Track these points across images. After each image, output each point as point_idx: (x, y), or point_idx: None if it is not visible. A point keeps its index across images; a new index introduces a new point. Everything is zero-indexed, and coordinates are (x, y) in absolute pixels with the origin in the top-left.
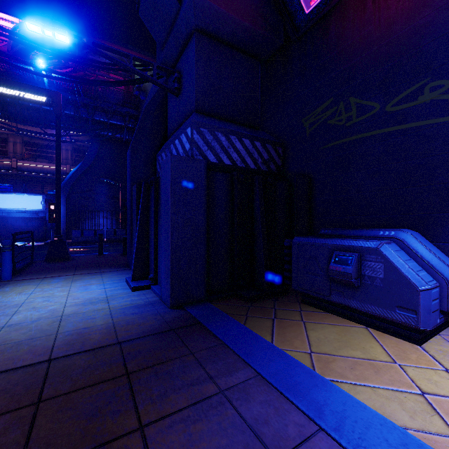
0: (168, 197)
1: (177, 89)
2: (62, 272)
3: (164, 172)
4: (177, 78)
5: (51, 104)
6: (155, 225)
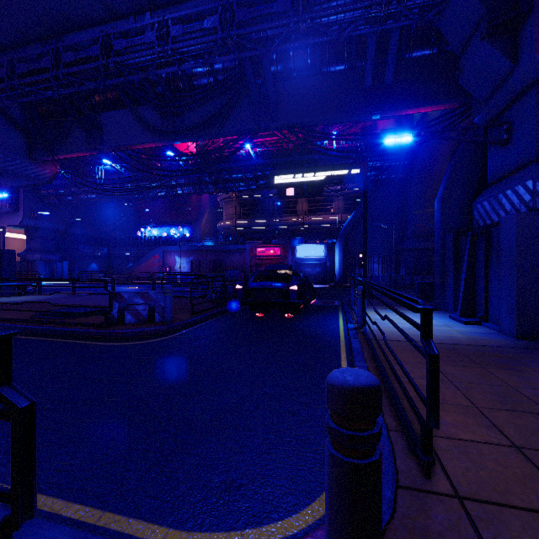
0: (512, 247)
1: (505, 139)
2: (383, 306)
3: (506, 227)
4: (505, 129)
5: (360, 173)
6: (485, 270)
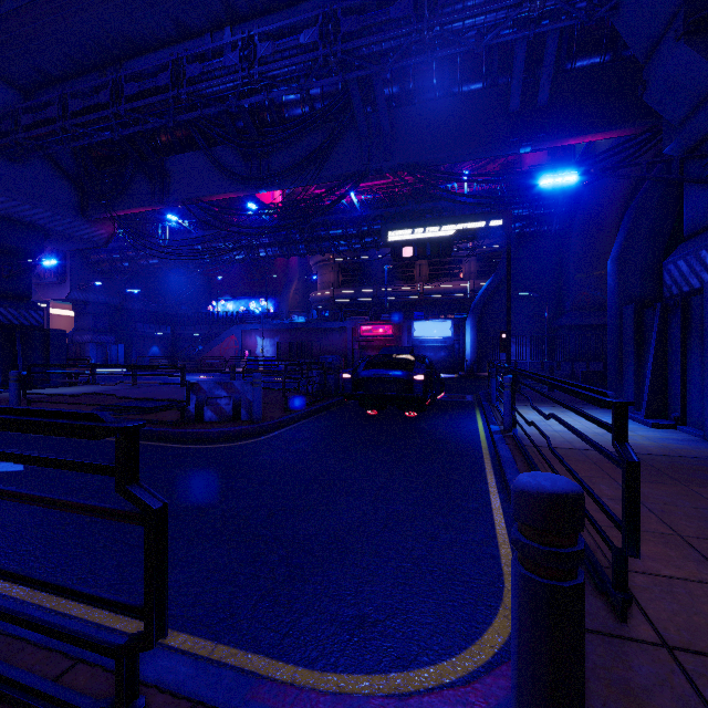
0: None
1: None
2: (535, 403)
3: None
4: None
5: (502, 225)
6: (682, 355)
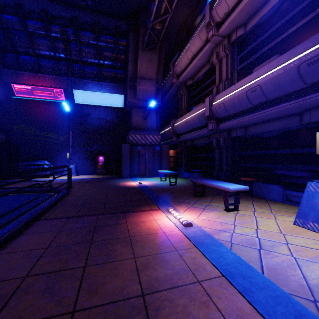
0: None
1: None
2: None
3: None
4: None
5: None
6: None
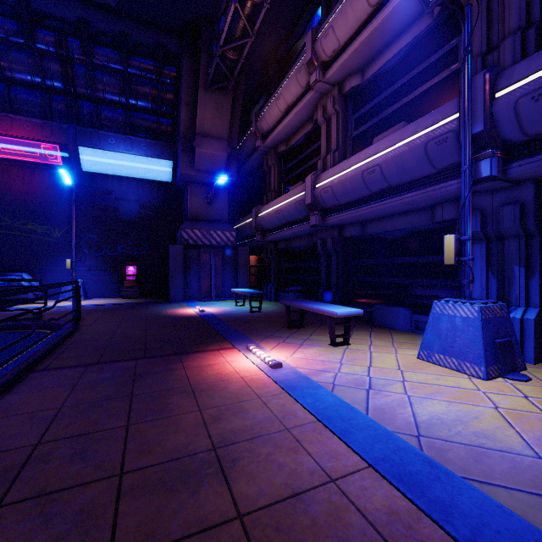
0: None
1: None
2: None
3: None
4: None
5: None
6: None
